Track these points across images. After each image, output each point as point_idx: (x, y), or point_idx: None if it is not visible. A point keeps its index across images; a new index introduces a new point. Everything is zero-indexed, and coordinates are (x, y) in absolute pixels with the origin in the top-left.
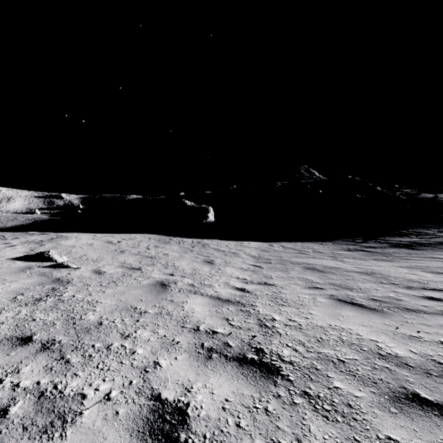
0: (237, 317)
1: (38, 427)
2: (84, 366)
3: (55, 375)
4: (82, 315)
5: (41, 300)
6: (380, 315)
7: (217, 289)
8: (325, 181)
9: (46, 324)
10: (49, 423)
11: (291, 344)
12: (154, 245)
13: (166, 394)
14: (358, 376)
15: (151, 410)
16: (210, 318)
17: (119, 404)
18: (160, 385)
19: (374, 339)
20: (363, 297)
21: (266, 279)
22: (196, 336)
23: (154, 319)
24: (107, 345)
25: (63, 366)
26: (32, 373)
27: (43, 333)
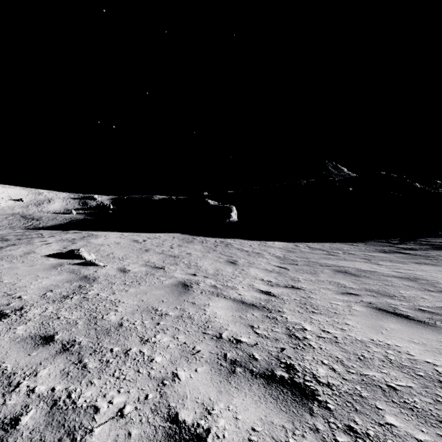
0: (262, 324)
1: None
2: (100, 373)
3: (71, 381)
4: (103, 315)
5: (68, 297)
6: (433, 331)
7: (241, 292)
8: (355, 178)
9: (69, 324)
10: (57, 441)
11: (327, 361)
12: (177, 244)
13: (184, 415)
14: (417, 410)
15: (166, 434)
16: (234, 324)
17: (132, 423)
18: (178, 403)
19: (430, 361)
20: (408, 306)
21: (292, 282)
22: (218, 344)
23: (175, 323)
24: (125, 349)
25: (79, 371)
26: (48, 377)
27: (65, 333)
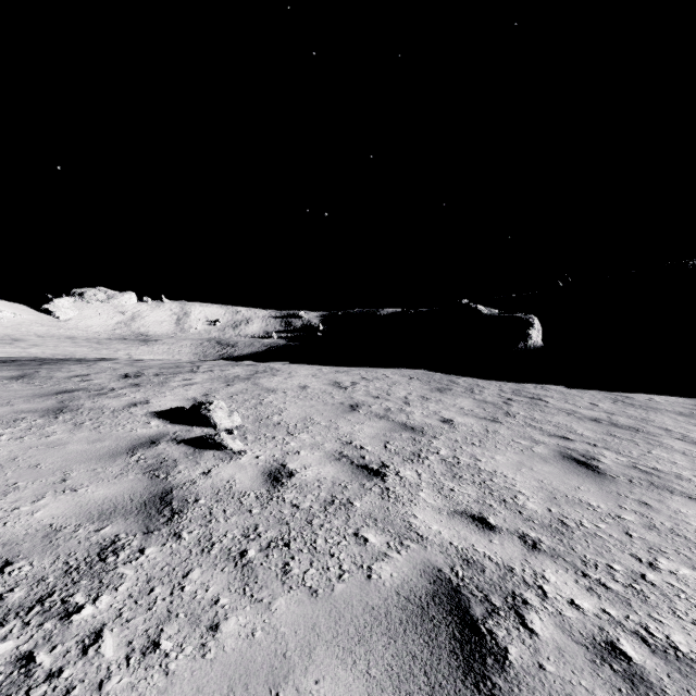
0: None
1: None
2: None
3: None
4: None
5: None
6: None
7: None
8: None
9: None
10: None
11: None
12: (418, 394)
13: None
14: None
15: None
16: None
17: None
18: None
19: None
20: None
21: None
22: None
23: None
24: None
25: None
26: None
27: None
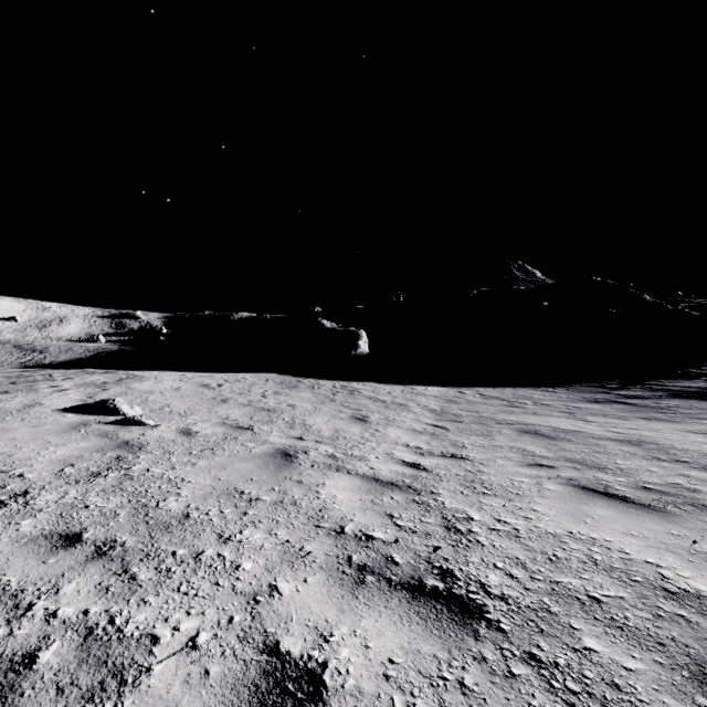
0: (406, 512)
1: (80, 689)
2: (158, 587)
3: (113, 600)
4: (158, 501)
5: (100, 475)
6: (660, 518)
7: (374, 464)
8: (553, 287)
9: (104, 515)
10: (98, 684)
11: (502, 564)
12: (273, 391)
13: (288, 644)
14: (629, 629)
15: (262, 671)
16: (363, 512)
17: (210, 657)
18: (279, 628)
19: (652, 561)
20: (627, 483)
21: (454, 449)
22: (339, 542)
23: (271, 512)
24: (196, 552)
25: (125, 585)
26: (77, 595)
27: (98, 530)
